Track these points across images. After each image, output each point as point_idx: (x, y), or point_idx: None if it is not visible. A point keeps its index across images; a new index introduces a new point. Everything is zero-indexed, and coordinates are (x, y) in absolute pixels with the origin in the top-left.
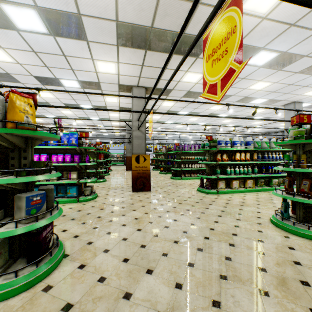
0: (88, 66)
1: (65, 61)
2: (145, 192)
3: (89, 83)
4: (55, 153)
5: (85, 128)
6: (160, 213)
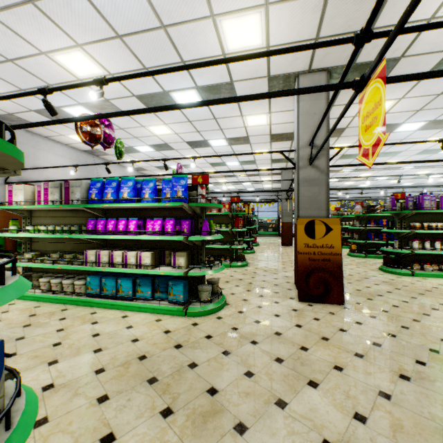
0: (207, 41)
1: (168, 42)
2: (329, 307)
3: (216, 89)
4: (154, 217)
5: (209, 172)
6: (423, 440)
